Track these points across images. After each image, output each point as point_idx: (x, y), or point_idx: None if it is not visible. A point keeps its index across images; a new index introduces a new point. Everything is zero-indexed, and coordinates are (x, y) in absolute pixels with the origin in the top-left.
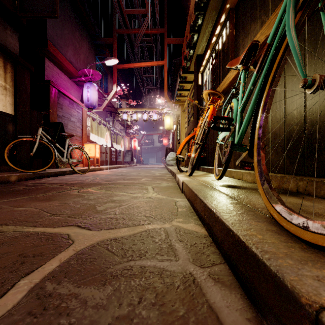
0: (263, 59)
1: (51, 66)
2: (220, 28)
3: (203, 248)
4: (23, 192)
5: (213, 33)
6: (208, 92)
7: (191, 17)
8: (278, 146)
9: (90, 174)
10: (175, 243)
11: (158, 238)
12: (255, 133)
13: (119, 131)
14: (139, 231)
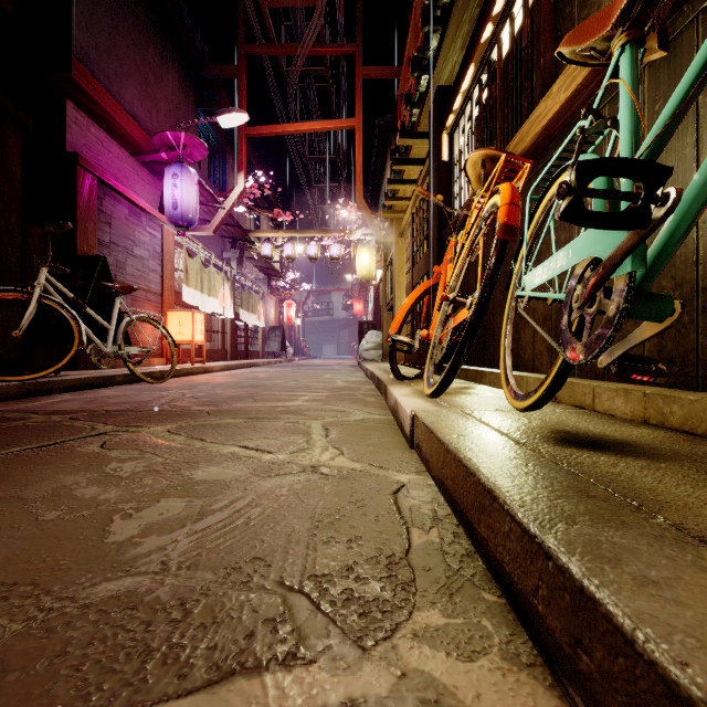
0: None
1: (82, 122)
2: None
3: None
4: None
5: (485, 15)
6: (484, 155)
7: (420, 8)
8: None
9: (174, 385)
10: None
11: None
12: None
13: (254, 282)
14: None
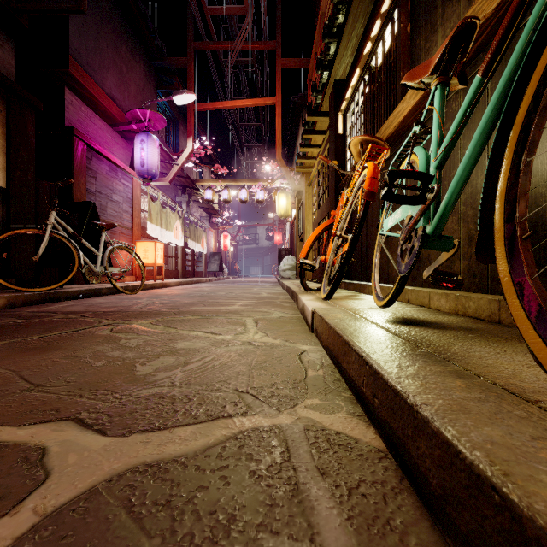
0: (502, 39)
1: (75, 104)
2: (381, 25)
3: (384, 500)
4: (4, 330)
5: (366, 36)
6: (361, 139)
7: (323, 17)
8: None
9: (144, 295)
10: (308, 481)
11: (265, 462)
12: (496, 204)
13: (199, 219)
14: (220, 439)
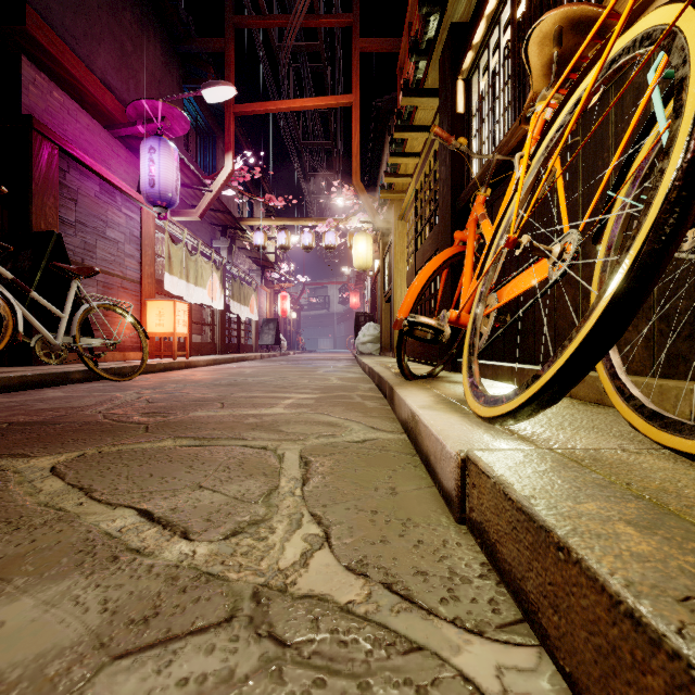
0: None
1: (41, 84)
2: None
3: None
4: None
5: None
6: (562, 19)
7: None
8: None
9: (140, 382)
10: None
11: None
12: None
13: (246, 273)
14: None
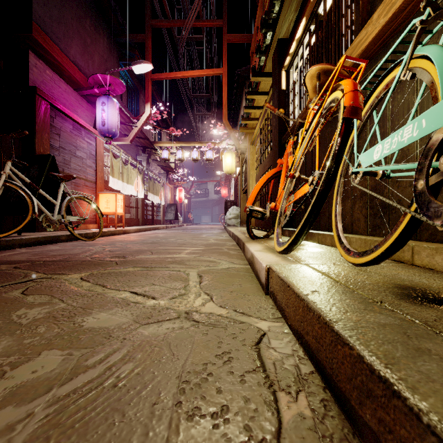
0: None
1: (40, 67)
2: None
3: None
4: None
5: None
6: (319, 69)
7: None
8: None
9: (100, 242)
10: None
11: None
12: None
13: (157, 176)
14: None
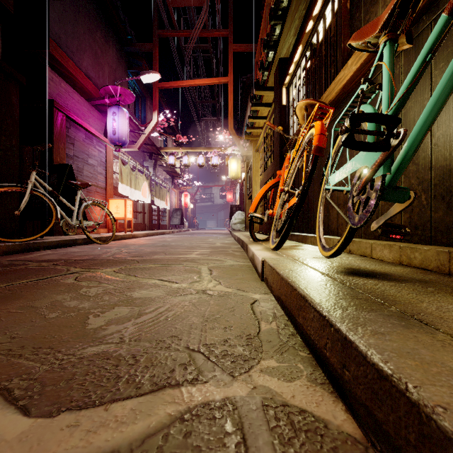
0: None
1: (56, 80)
2: (322, 4)
3: None
4: None
5: (308, 15)
6: (306, 103)
7: (268, 7)
8: (452, 193)
9: (114, 245)
10: None
11: None
12: None
13: (163, 181)
14: (163, 421)
